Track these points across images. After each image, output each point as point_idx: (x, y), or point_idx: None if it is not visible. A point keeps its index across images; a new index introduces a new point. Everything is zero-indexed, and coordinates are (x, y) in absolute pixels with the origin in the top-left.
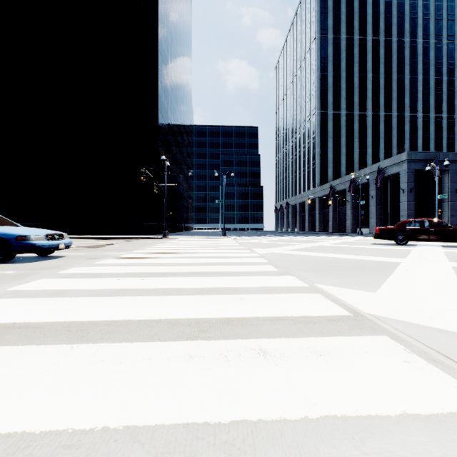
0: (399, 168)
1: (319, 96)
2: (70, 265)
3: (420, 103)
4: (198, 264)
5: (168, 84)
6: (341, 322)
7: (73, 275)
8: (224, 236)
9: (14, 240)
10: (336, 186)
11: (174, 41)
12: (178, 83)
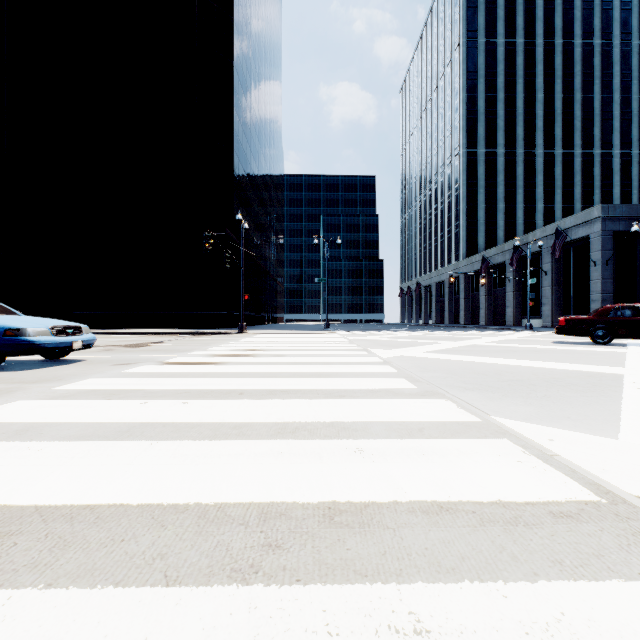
0: (588, 229)
1: (465, 127)
2: (81, 376)
3: (616, 135)
4: (283, 375)
5: (247, 115)
6: (589, 523)
7: (75, 394)
8: (327, 331)
9: (1, 335)
10: (491, 257)
11: (256, 54)
12: (262, 115)
